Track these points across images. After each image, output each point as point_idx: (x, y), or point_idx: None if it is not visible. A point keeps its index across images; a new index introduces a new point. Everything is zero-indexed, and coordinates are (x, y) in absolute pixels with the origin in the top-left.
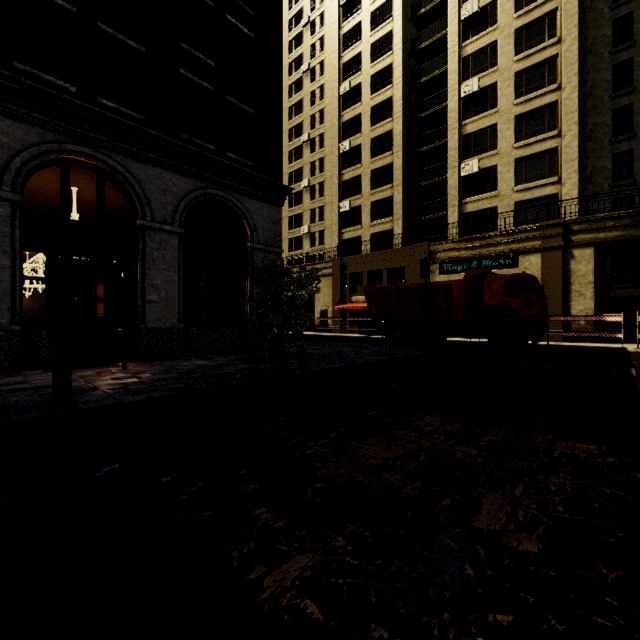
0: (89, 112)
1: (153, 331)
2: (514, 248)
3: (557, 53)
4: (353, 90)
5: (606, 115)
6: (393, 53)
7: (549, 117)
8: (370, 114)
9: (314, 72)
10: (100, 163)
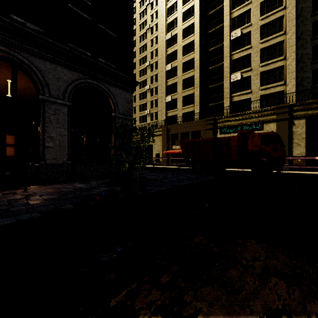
0: (3, 22)
1: (50, 166)
2: (261, 120)
3: (283, 14)
4: (173, 37)
5: (309, 49)
6: (194, 17)
7: (279, 49)
8: (182, 50)
9: (152, 29)
10: (12, 57)
